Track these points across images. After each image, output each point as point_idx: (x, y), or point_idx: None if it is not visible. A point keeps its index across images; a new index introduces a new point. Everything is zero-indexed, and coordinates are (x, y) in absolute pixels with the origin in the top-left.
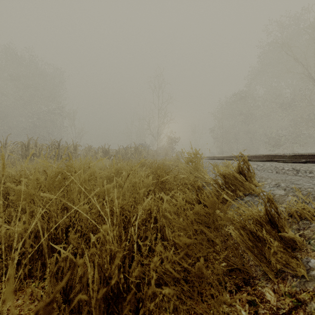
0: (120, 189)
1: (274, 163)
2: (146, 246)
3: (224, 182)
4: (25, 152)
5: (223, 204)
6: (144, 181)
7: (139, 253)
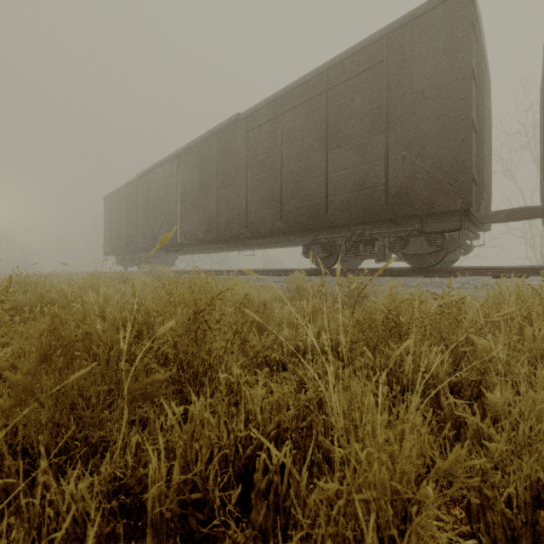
0: None
1: None
2: None
3: None
4: None
5: None
6: None
7: None
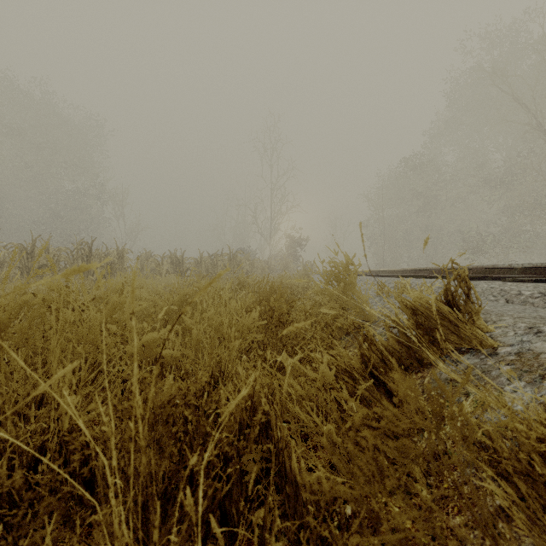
0: (186, 340)
1: (495, 283)
2: (242, 493)
3: (415, 323)
4: (26, 263)
5: (411, 371)
6: (242, 321)
7: (222, 516)
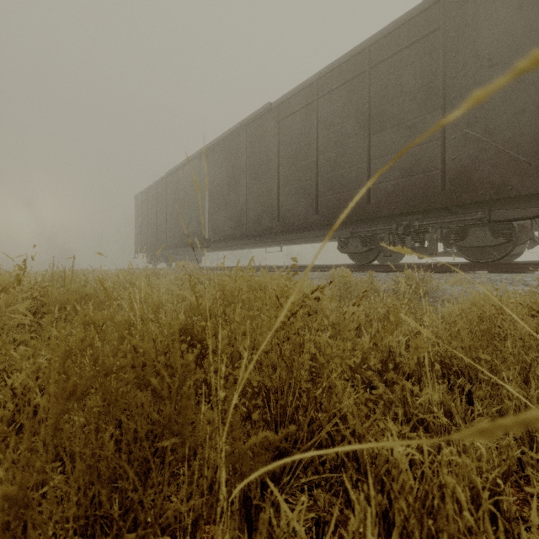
0: None
1: None
2: None
3: None
4: None
5: None
6: None
7: None
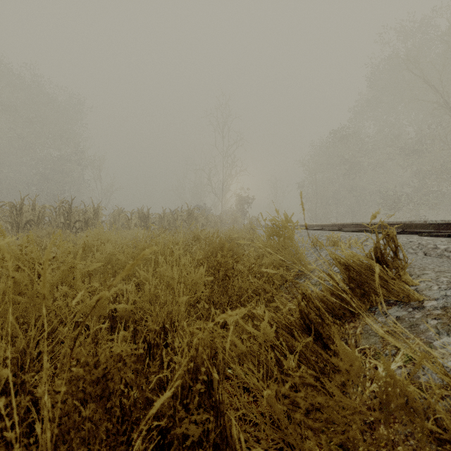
0: (140, 294)
1: (413, 237)
2: None
3: (348, 278)
4: (16, 218)
5: (344, 321)
6: (191, 276)
7: None
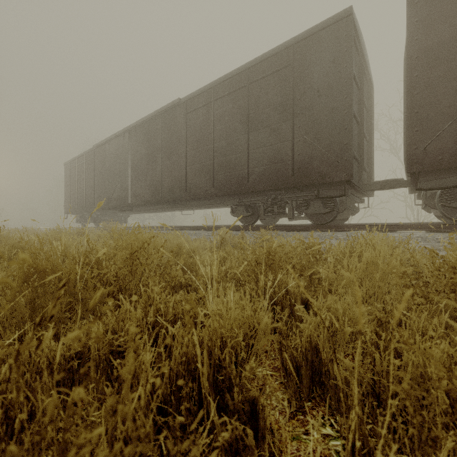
0: None
1: None
2: None
3: None
4: None
5: None
6: None
7: None
